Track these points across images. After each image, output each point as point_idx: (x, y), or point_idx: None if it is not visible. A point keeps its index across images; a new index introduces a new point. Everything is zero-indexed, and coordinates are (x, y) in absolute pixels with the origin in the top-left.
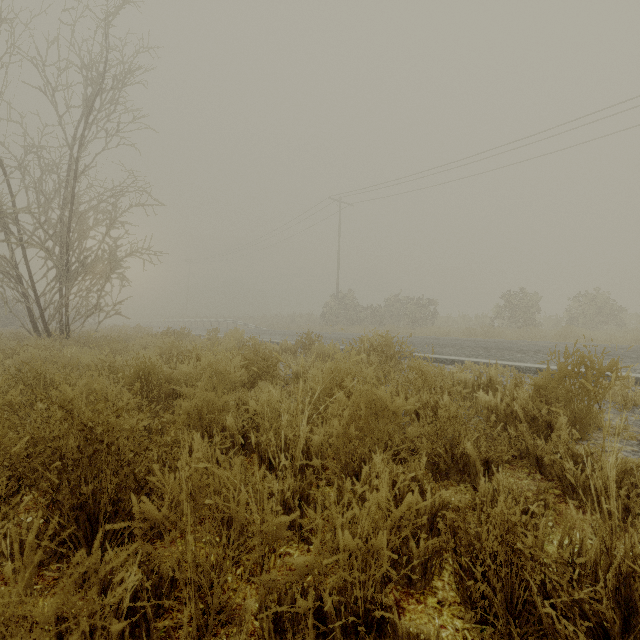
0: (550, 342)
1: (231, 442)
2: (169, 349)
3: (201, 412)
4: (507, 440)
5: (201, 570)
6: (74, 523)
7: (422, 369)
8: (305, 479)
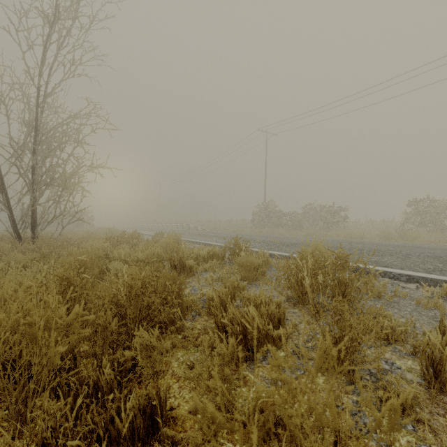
0: None
1: None
2: (74, 260)
3: None
4: None
5: None
6: None
7: None
8: None
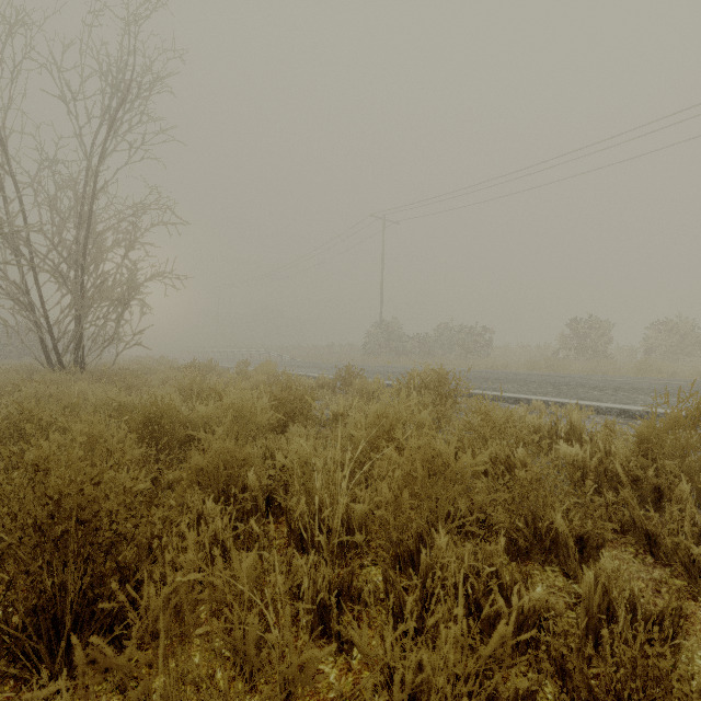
0: (629, 377)
1: (253, 505)
2: (190, 385)
3: (217, 467)
4: (603, 508)
5: (203, 698)
6: (32, 632)
7: (489, 414)
8: (345, 556)
